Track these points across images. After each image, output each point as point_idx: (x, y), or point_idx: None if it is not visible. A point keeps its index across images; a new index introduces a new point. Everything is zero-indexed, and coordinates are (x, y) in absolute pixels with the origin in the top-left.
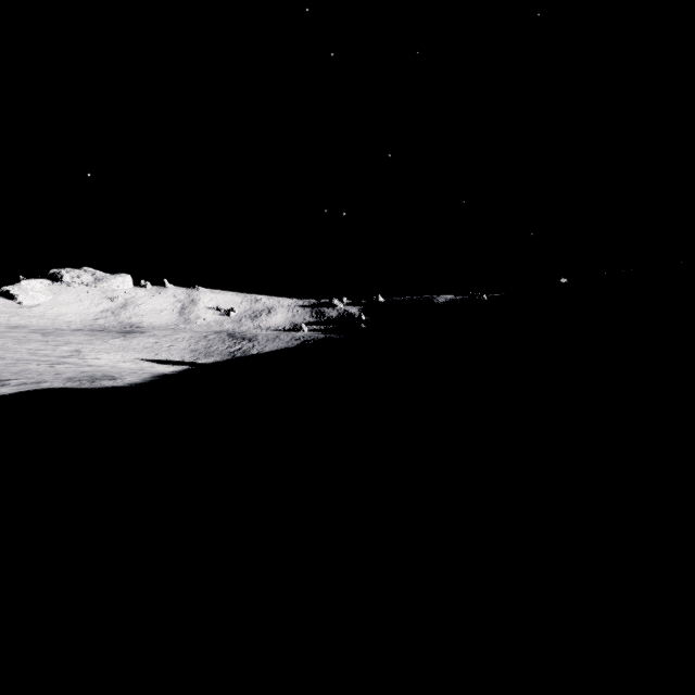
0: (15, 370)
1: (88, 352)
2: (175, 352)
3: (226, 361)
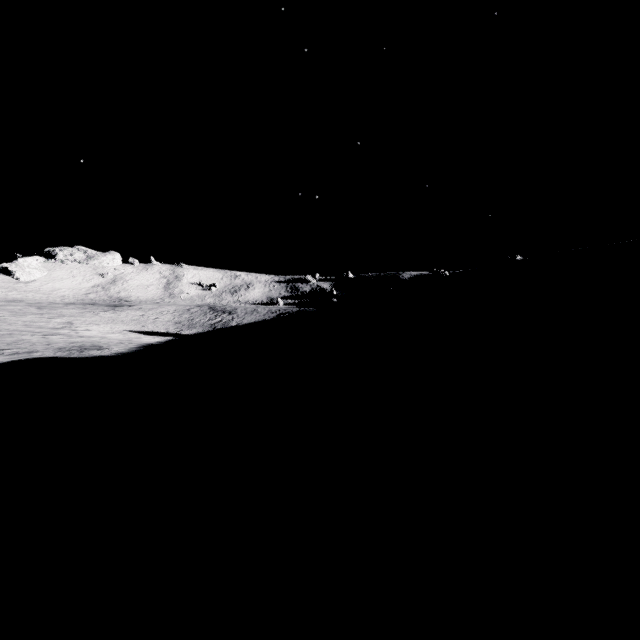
0: (10, 341)
1: (79, 324)
2: (160, 324)
3: (207, 332)
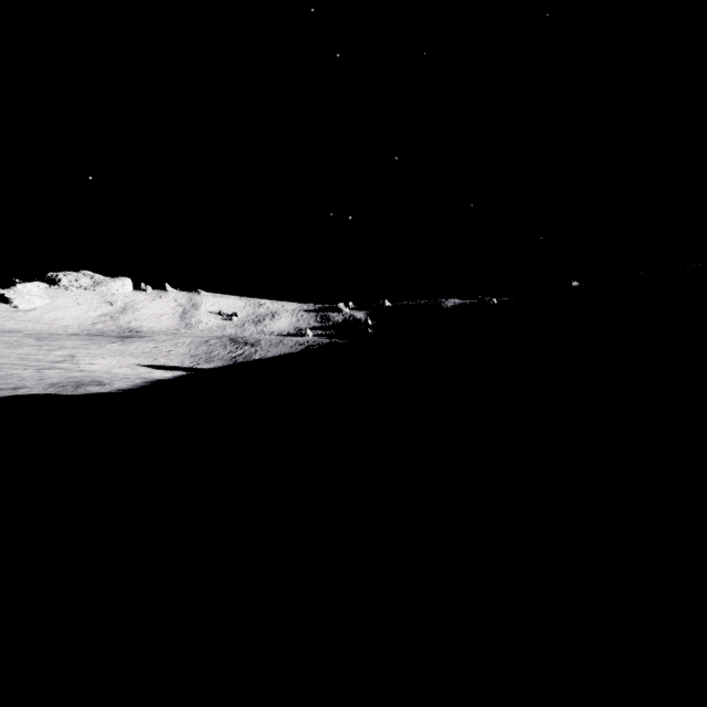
0: None
1: (83, 357)
2: (174, 357)
3: (227, 366)
